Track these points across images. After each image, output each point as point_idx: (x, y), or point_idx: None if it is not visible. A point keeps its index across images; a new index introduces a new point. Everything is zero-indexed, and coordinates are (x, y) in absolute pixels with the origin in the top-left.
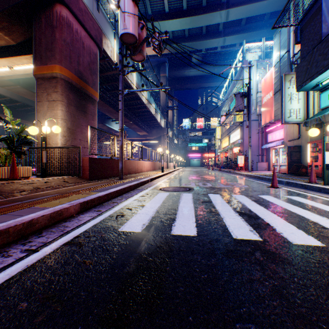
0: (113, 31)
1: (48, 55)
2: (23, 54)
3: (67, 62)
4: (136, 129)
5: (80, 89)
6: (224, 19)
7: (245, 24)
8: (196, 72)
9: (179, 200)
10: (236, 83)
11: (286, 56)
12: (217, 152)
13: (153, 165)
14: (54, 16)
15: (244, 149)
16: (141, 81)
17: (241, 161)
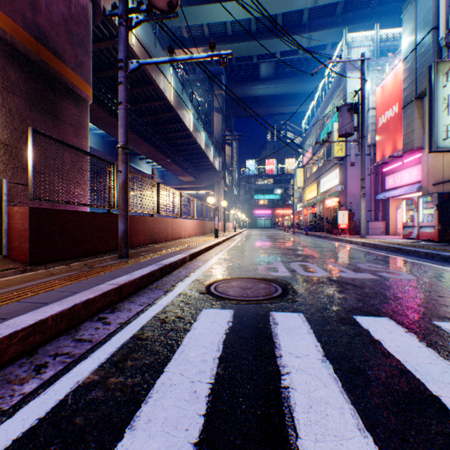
0: None
1: None
2: None
3: None
4: (178, 172)
5: (40, 65)
6: (312, 2)
7: (342, 13)
8: (266, 89)
9: (280, 384)
10: (332, 98)
11: (431, 37)
12: (295, 207)
13: (202, 227)
14: None
15: (348, 200)
16: (183, 92)
17: (344, 220)
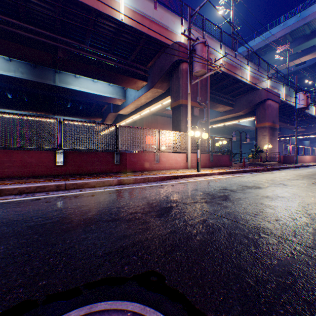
0: (282, 83)
1: (262, 119)
2: (246, 117)
3: (269, 120)
4: (292, 128)
5: (272, 127)
6: None
7: None
8: None
9: None
10: None
11: None
12: None
13: (313, 159)
14: (265, 105)
15: None
16: None
17: None
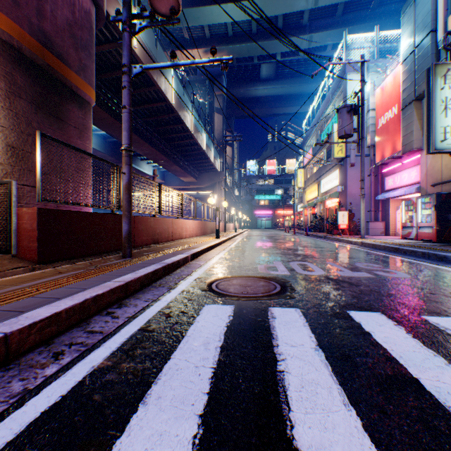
0: None
1: None
2: None
3: None
4: (179, 173)
5: (46, 69)
6: (312, 3)
7: (343, 14)
8: (267, 90)
9: (276, 369)
10: (332, 99)
11: (429, 39)
12: (296, 208)
13: (203, 227)
14: None
15: (348, 201)
16: (184, 93)
17: (344, 220)
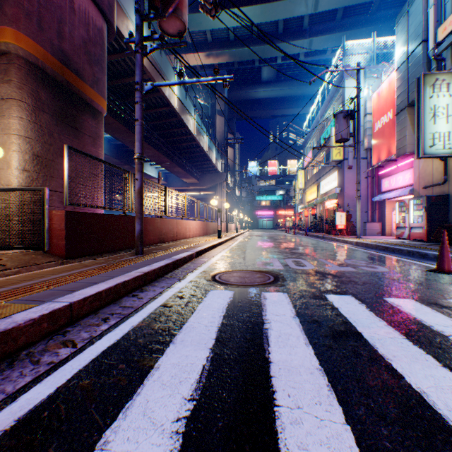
0: None
1: None
2: None
3: (31, 25)
4: (181, 174)
5: (65, 84)
6: (312, 8)
7: (342, 18)
8: (268, 92)
9: (263, 327)
10: (331, 103)
11: (421, 49)
12: (297, 208)
13: (205, 227)
14: None
15: (345, 202)
16: (187, 98)
17: (342, 221)
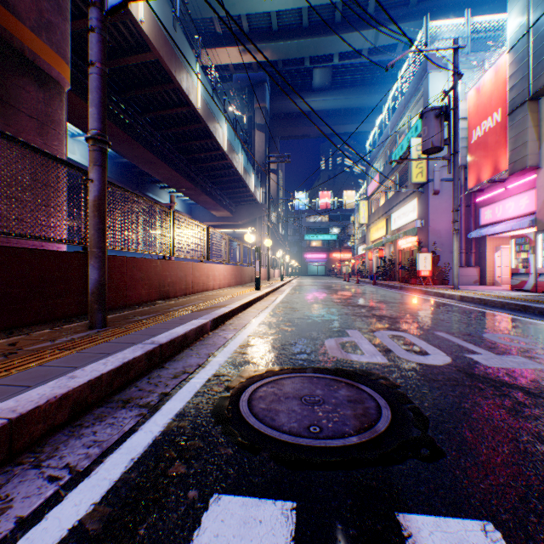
0: None
1: None
2: None
3: None
4: (209, 205)
5: None
6: None
7: (418, 3)
8: (321, 103)
9: None
10: (408, 108)
11: None
12: (356, 250)
13: (238, 274)
14: None
15: (430, 239)
16: (214, 98)
17: (426, 265)
